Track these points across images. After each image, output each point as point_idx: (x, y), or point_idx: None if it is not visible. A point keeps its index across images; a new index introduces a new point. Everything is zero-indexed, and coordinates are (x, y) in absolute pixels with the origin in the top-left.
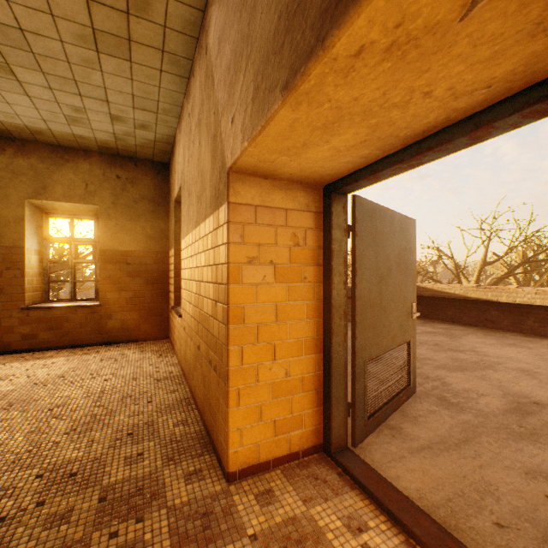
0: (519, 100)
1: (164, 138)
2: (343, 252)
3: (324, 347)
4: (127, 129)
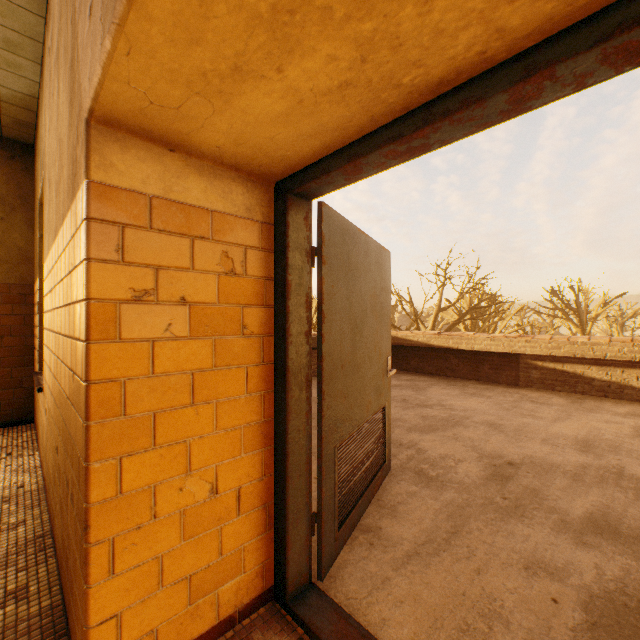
0: (606, 21)
1: (18, 97)
2: (305, 286)
3: (275, 435)
4: None
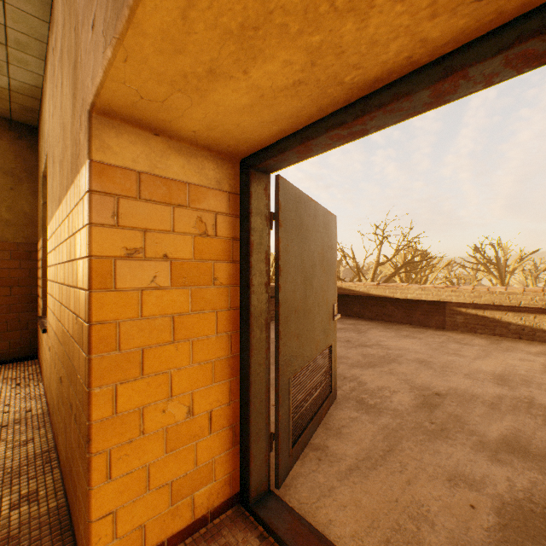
0: (508, 34)
1: (25, 87)
2: (265, 245)
3: (240, 367)
4: None
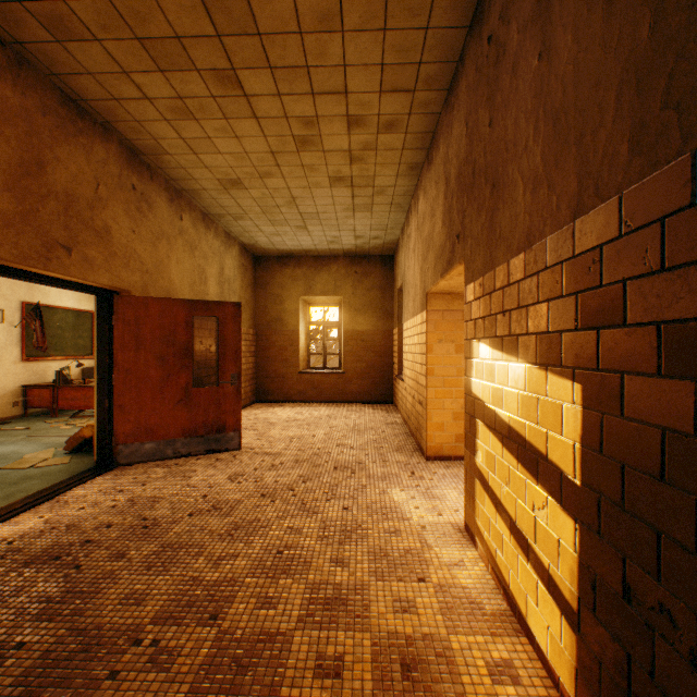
0: None
1: (390, 241)
2: None
3: None
4: (364, 241)
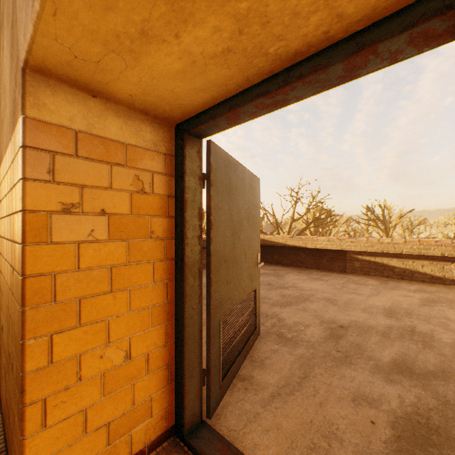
0: (413, 13)
1: None
2: (198, 202)
3: (176, 312)
4: None
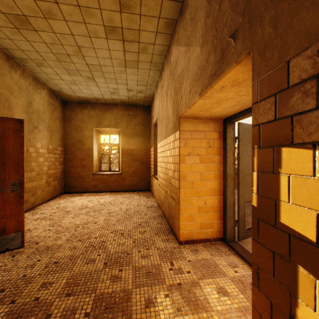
0: None
1: (149, 95)
2: (232, 149)
3: (223, 193)
4: (133, 94)
